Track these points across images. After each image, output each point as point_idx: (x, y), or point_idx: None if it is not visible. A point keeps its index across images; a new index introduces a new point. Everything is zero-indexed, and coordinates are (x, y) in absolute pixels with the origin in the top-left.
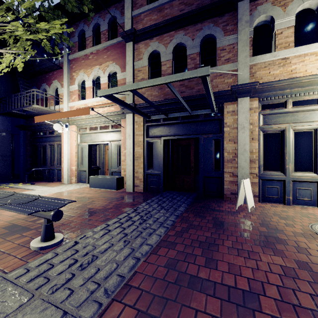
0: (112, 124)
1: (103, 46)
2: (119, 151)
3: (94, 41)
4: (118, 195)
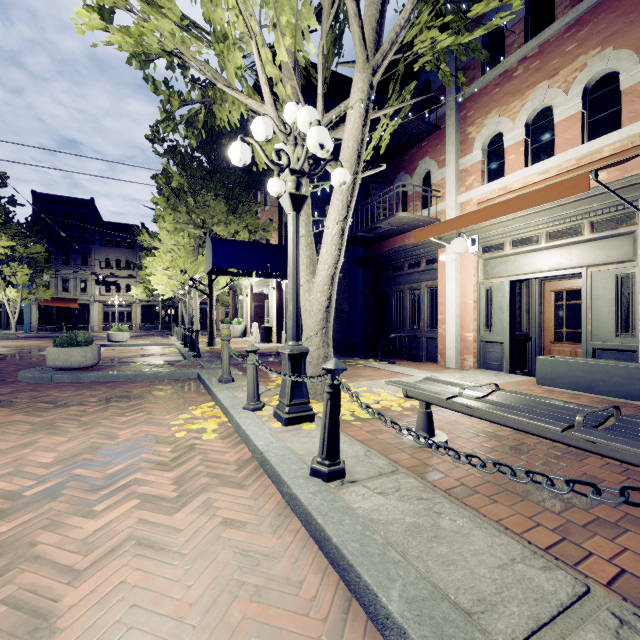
0: (591, 221)
1: (563, 25)
2: (622, 293)
3: (527, 29)
4: None
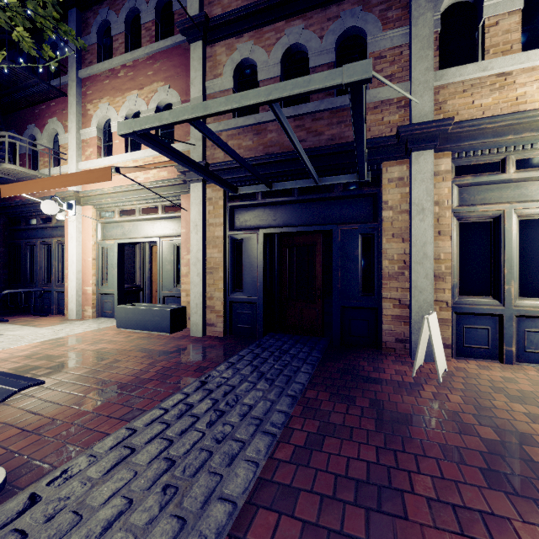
0: (163, 205)
1: (145, 53)
2: (178, 257)
3: (128, 43)
4: (171, 345)
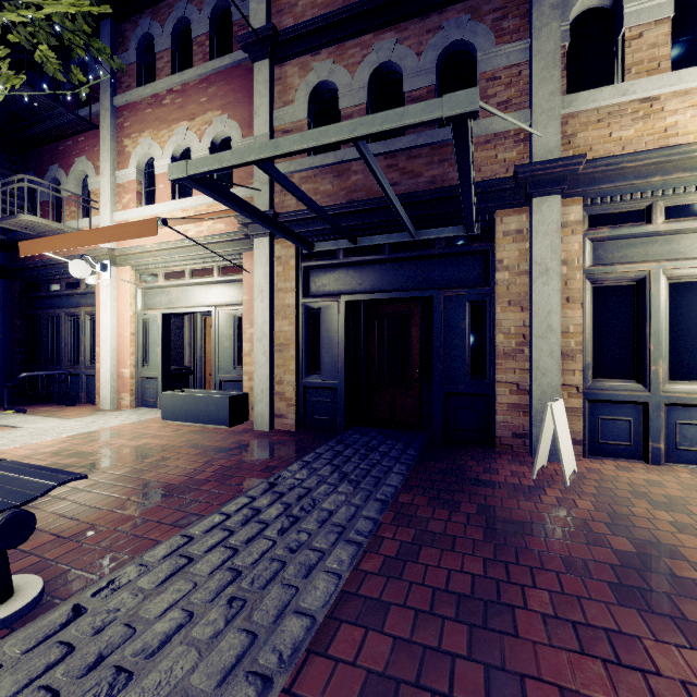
0: (219, 266)
1: (197, 75)
2: (239, 331)
3: (176, 62)
4: (231, 441)
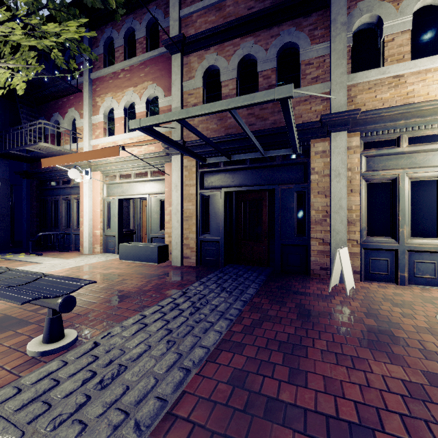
0: (151, 171)
1: (139, 60)
2: (162, 209)
3: (126, 53)
4: (159, 271)
